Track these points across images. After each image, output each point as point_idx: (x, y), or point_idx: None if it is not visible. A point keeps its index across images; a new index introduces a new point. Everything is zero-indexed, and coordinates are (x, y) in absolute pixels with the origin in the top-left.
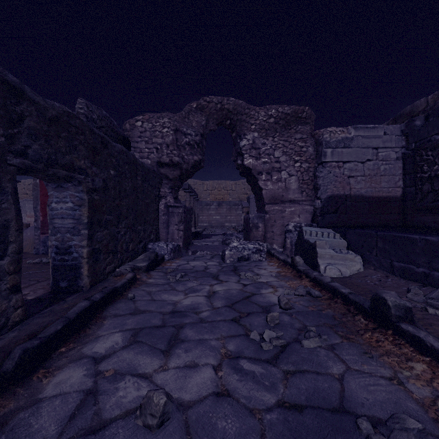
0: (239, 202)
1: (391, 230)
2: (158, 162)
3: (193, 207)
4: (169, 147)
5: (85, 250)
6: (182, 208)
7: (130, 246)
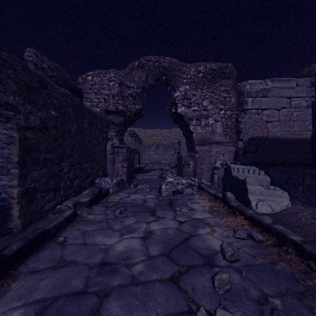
0: (172, 145)
1: (312, 167)
2: (106, 110)
3: (137, 148)
4: (115, 97)
5: (15, 190)
6: (126, 148)
7: (75, 182)
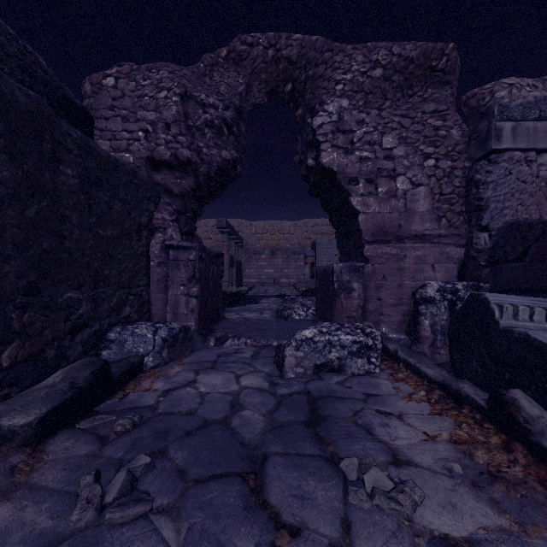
0: (299, 250)
1: None
2: (150, 159)
3: (235, 256)
4: (171, 128)
5: None
6: (196, 250)
7: (6, 354)
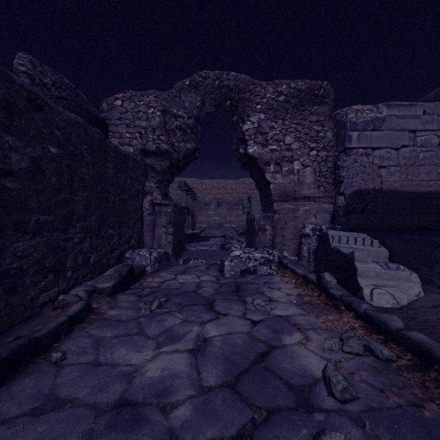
0: (239, 202)
1: None
2: (142, 150)
3: (190, 207)
4: (156, 131)
5: None
6: (171, 206)
7: (92, 258)
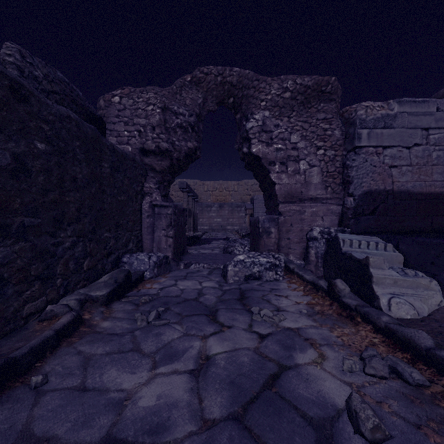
0: (241, 204)
1: None
2: (141, 149)
3: (192, 209)
4: (155, 129)
5: None
6: (172, 208)
7: (85, 263)
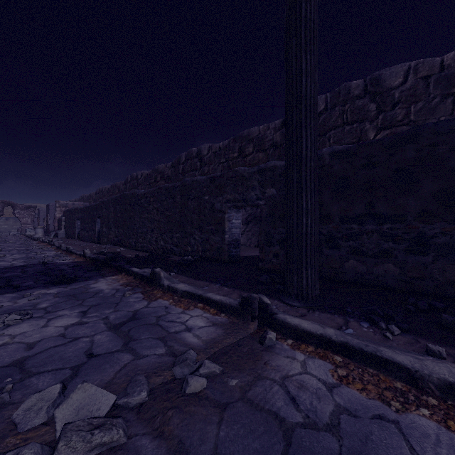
0: None
1: None
2: None
3: None
4: None
5: None
6: None
7: None
